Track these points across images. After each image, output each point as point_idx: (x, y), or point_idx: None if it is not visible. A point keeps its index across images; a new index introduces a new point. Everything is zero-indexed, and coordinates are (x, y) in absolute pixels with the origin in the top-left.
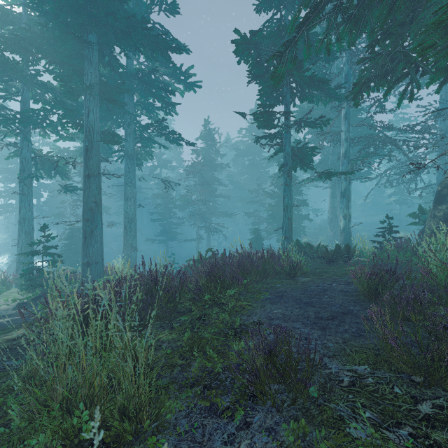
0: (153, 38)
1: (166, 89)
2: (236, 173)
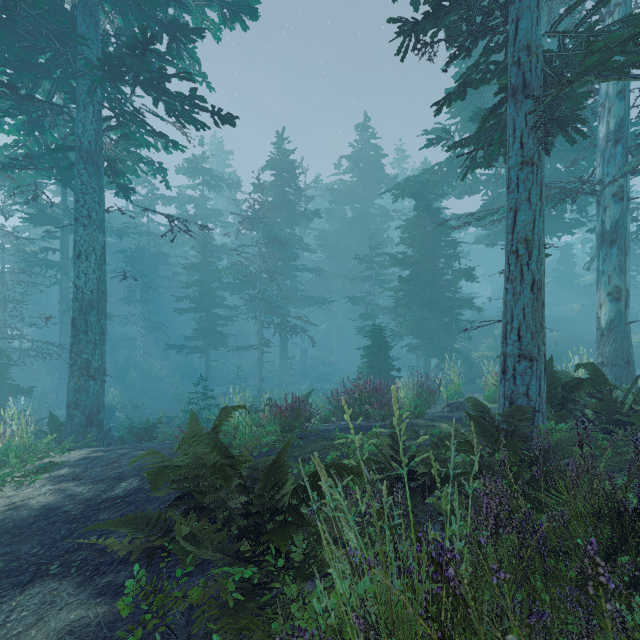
0: None
1: None
2: (333, 234)
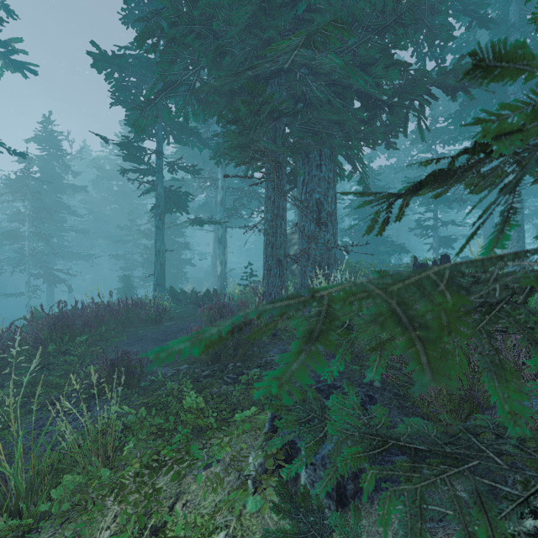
0: None
1: None
2: (99, 201)
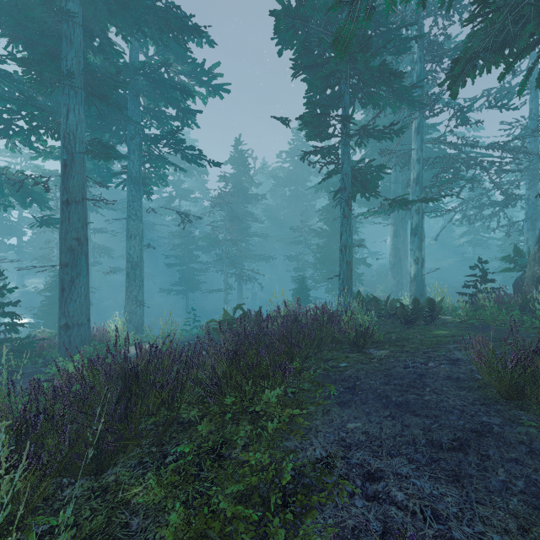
0: (161, 13)
1: (181, 90)
2: (275, 207)
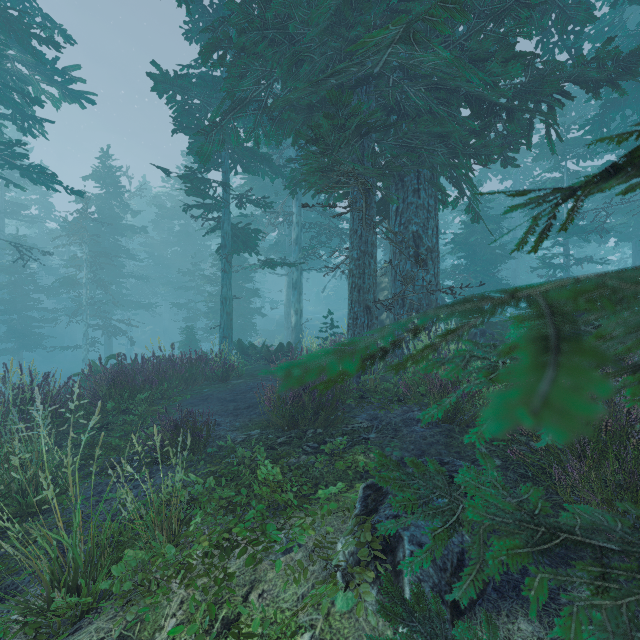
0: None
1: (24, 94)
2: (160, 243)
